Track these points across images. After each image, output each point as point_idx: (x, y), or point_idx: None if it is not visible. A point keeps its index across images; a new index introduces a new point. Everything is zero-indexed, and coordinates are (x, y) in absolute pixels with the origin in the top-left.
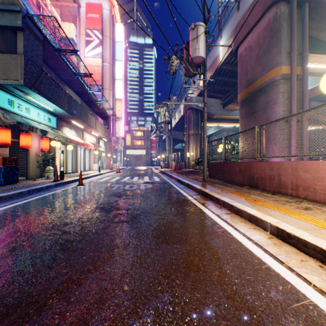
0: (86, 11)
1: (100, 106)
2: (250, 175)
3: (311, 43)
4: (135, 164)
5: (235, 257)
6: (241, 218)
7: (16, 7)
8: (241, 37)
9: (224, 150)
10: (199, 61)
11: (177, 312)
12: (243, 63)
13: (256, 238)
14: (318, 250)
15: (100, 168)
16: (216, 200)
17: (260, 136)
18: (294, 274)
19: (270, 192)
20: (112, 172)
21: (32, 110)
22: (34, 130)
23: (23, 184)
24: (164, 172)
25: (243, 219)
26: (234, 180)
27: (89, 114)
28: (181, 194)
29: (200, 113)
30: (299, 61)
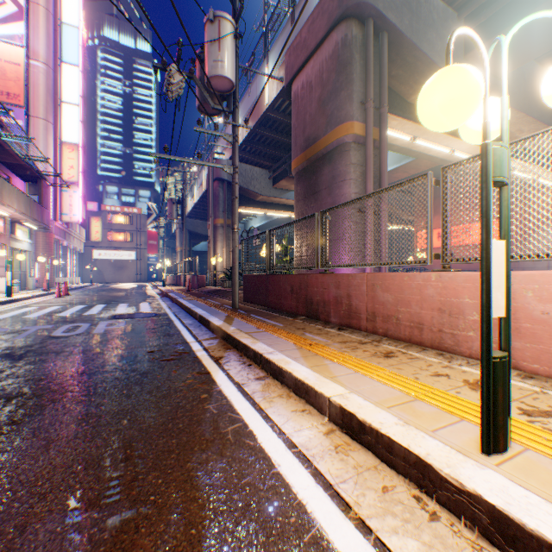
0: None
1: (12, 148)
2: (308, 298)
3: (391, 99)
4: (113, 278)
5: (245, 520)
6: (283, 387)
7: None
8: (297, 65)
9: (268, 253)
10: (225, 86)
11: None
12: (300, 110)
13: (304, 439)
14: (414, 461)
15: (10, 289)
16: (244, 349)
17: (322, 230)
18: (371, 544)
19: (336, 325)
20: (48, 296)
21: None
22: None
23: None
24: (166, 293)
25: (287, 388)
26: (284, 306)
27: None
28: (181, 340)
29: None
30: (376, 120)
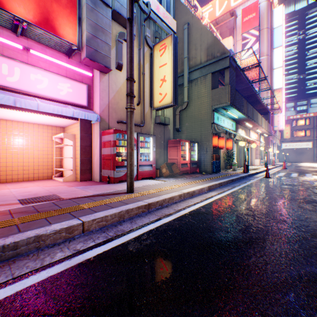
0: (241, 17)
1: (263, 103)
2: None
3: None
4: (293, 159)
5: None
6: None
7: (225, 55)
8: None
9: None
10: None
11: None
12: None
13: None
14: None
15: (265, 164)
16: None
17: None
18: None
19: None
20: (275, 168)
21: (225, 120)
22: (230, 135)
23: (225, 173)
24: None
25: None
26: None
27: (257, 114)
28: None
29: None
30: None
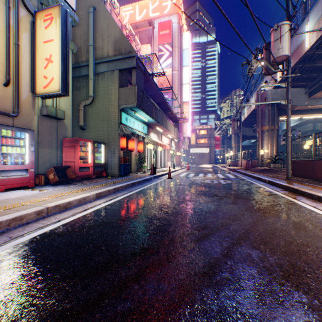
0: (158, 30)
1: (173, 111)
2: None
3: None
4: (198, 162)
5: None
6: None
7: (132, 54)
8: None
9: (314, 147)
10: (282, 59)
11: (298, 242)
12: None
13: None
14: None
15: (174, 166)
16: (308, 195)
17: None
18: None
19: None
20: (182, 169)
21: (135, 122)
22: (139, 137)
23: (133, 175)
24: (234, 170)
25: None
26: None
27: (167, 120)
28: (266, 189)
29: (276, 106)
30: None
